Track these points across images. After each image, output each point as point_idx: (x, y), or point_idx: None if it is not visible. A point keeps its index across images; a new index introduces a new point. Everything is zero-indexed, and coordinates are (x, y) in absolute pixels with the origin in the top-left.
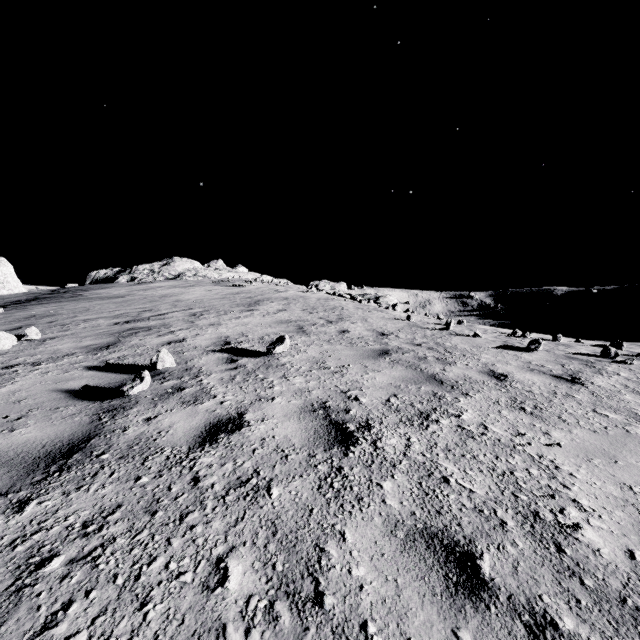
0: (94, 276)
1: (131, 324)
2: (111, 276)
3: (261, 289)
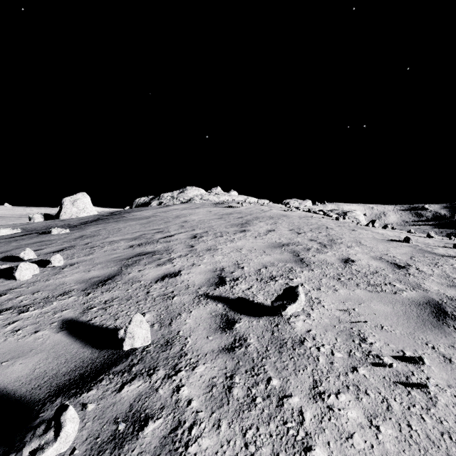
0: (137, 202)
1: (141, 247)
2: (147, 201)
3: (249, 209)
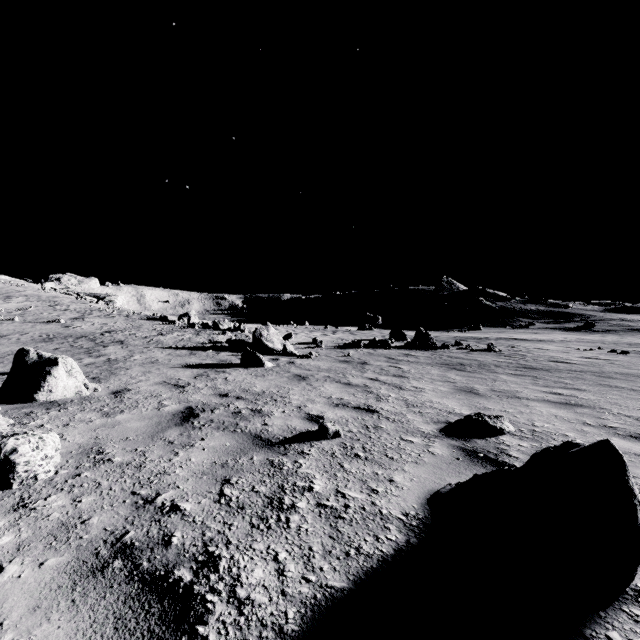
0: None
1: None
2: None
3: (5, 289)
